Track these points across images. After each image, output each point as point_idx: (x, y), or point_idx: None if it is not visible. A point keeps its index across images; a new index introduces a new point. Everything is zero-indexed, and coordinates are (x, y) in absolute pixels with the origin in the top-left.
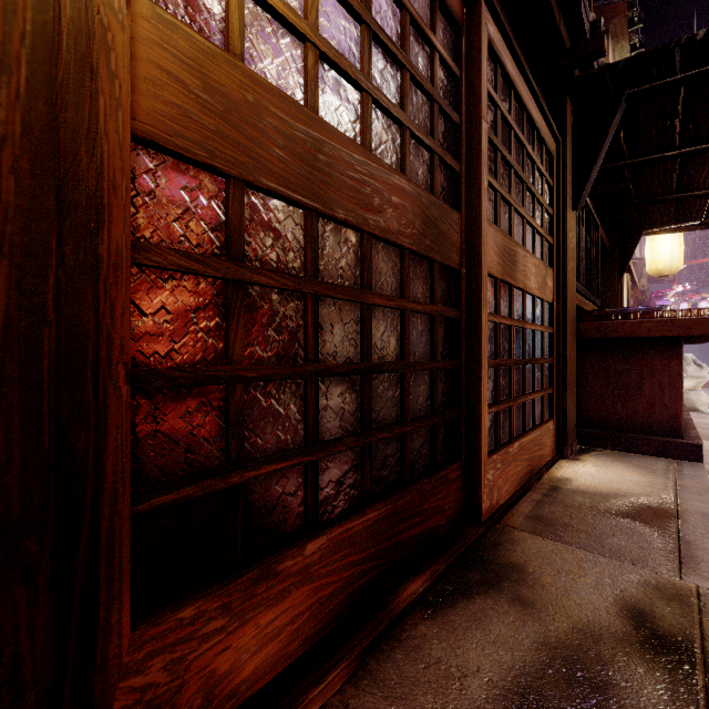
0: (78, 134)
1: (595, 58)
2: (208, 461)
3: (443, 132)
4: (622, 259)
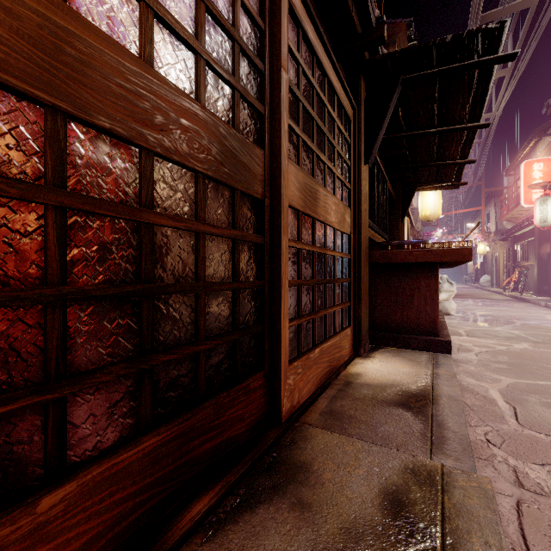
0: None
1: (378, 44)
2: None
3: (247, 74)
4: (403, 207)
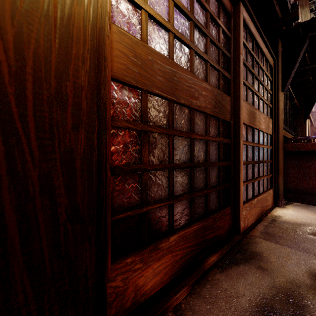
0: (100, 81)
1: (293, 21)
2: (135, 202)
3: (223, 61)
4: (305, 113)
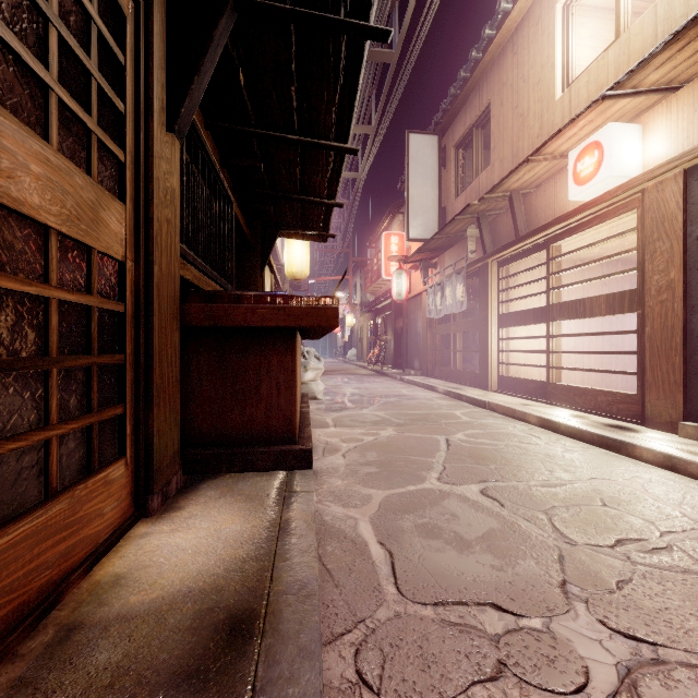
0: None
1: None
2: None
3: None
4: (263, 254)
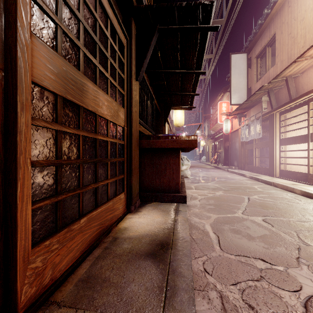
0: None
1: None
2: None
3: None
4: (165, 117)
